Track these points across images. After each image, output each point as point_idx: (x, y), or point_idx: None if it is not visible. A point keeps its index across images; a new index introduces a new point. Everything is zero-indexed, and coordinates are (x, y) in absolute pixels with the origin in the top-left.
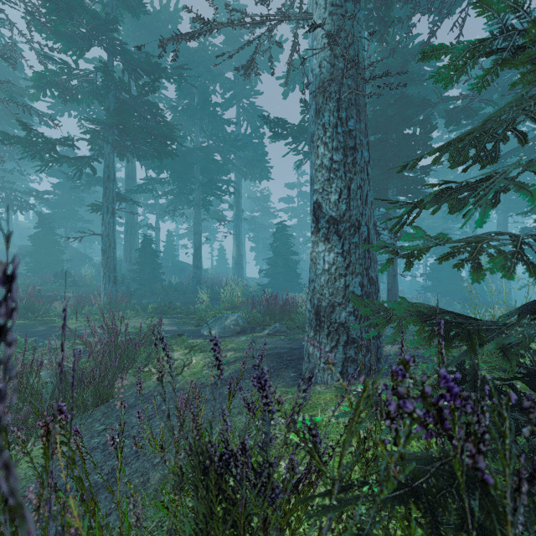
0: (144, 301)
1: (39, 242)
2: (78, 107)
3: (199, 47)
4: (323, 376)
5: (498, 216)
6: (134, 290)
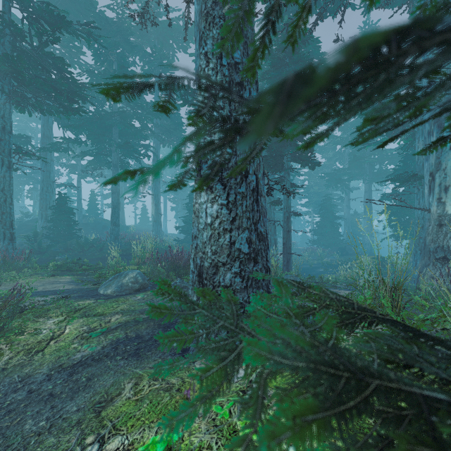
0: (57, 258)
1: None
2: None
3: (117, 18)
4: None
5: (365, 185)
6: (46, 246)
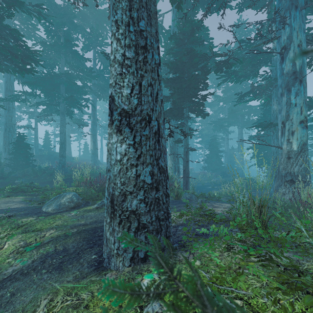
0: (16, 181)
1: None
2: None
3: (64, 4)
4: (116, 262)
5: (238, 129)
6: (8, 173)
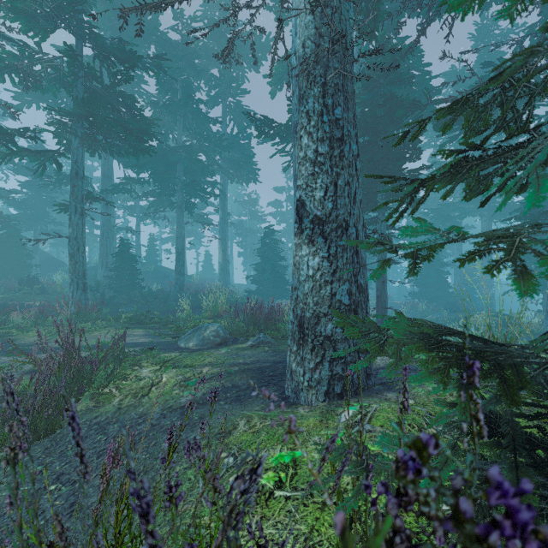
0: (121, 310)
1: (3, 245)
2: (47, 99)
3: (182, 40)
4: (307, 396)
5: (483, 223)
6: (110, 297)
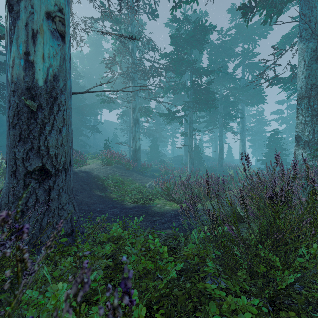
0: None
1: (152, 148)
2: None
3: (222, 43)
4: None
5: None
6: None
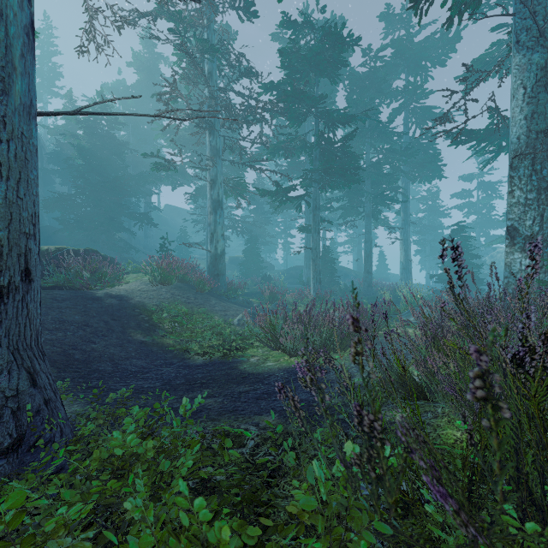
0: None
1: (249, 254)
2: None
3: (370, 71)
4: None
5: None
6: None
